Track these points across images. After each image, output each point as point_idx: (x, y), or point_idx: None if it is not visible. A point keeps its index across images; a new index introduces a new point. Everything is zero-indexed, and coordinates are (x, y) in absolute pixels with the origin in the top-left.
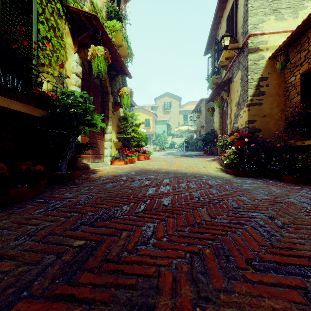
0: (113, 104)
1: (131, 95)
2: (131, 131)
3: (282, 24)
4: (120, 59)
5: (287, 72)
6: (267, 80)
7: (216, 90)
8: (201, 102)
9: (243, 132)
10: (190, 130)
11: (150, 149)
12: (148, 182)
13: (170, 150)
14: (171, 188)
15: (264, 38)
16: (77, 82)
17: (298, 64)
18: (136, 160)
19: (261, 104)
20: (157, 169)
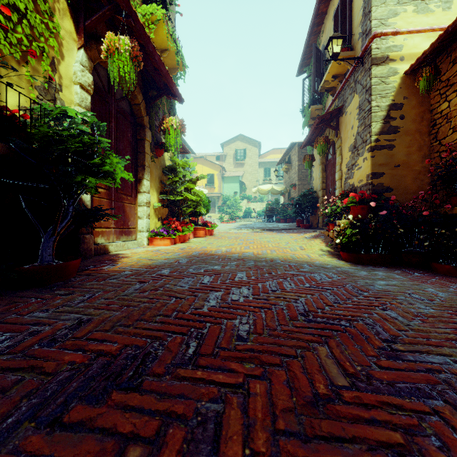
0: (154, 145)
1: (183, 129)
2: (184, 190)
3: (425, 19)
4: (163, 66)
5: (435, 96)
6: (401, 109)
7: (318, 126)
8: (292, 148)
9: (365, 192)
10: (275, 191)
11: (215, 220)
12: (209, 279)
13: (245, 221)
14: (252, 293)
15: (396, 41)
16: (82, 101)
17: (453, 81)
18: (192, 236)
19: (393, 147)
20: (225, 252)
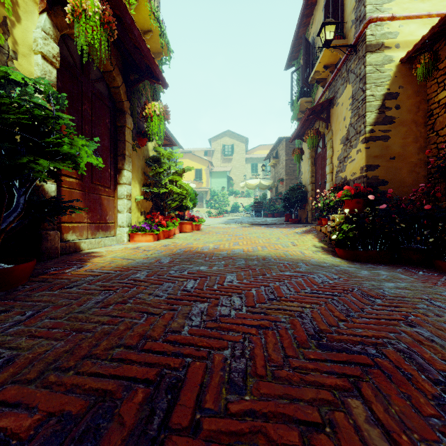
0: (136, 133)
1: (167, 116)
2: (169, 183)
3: (421, 5)
4: (144, 43)
5: (432, 85)
6: (397, 99)
7: (308, 119)
8: (280, 143)
9: (360, 185)
10: (263, 185)
11: (203, 214)
12: (193, 285)
13: (233, 216)
14: (245, 303)
15: (392, 28)
16: (45, 74)
17: None
18: (178, 231)
19: (388, 138)
20: (213, 249)
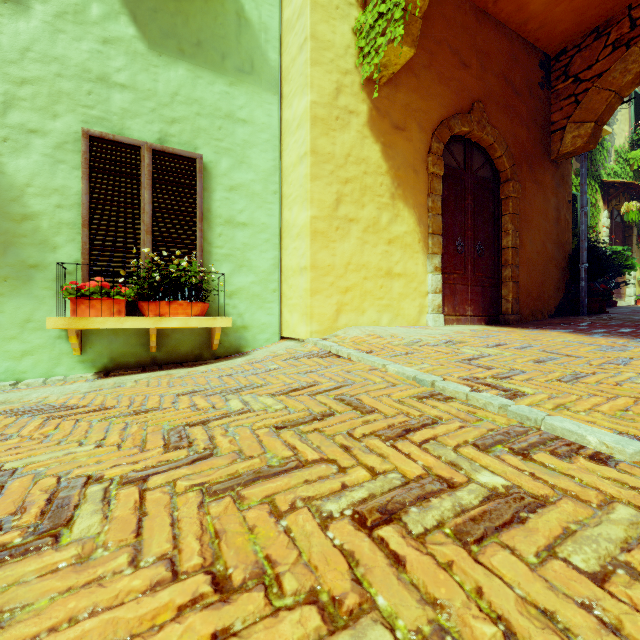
0: (637, 235)
1: None
2: None
3: None
4: None
5: None
6: None
7: None
8: None
9: None
10: None
11: None
12: None
13: None
14: None
15: None
16: (606, 234)
17: None
18: None
19: None
20: None
